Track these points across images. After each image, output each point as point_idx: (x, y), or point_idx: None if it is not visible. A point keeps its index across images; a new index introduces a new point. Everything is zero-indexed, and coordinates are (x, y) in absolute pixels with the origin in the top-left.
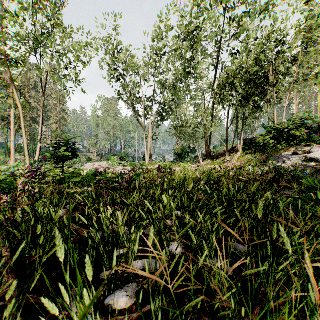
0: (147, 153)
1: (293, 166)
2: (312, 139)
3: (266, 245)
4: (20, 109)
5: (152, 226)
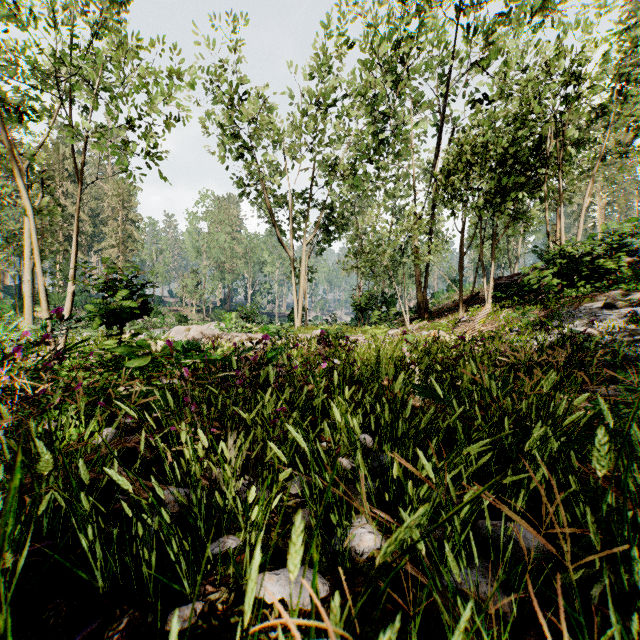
0: (298, 307)
1: (608, 332)
2: None
3: (629, 559)
4: (31, 212)
5: (300, 513)
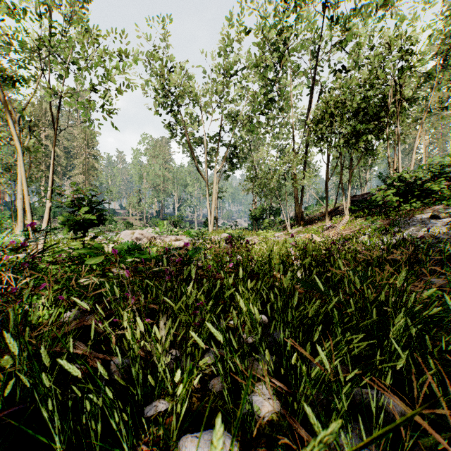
0: (211, 216)
1: (435, 236)
2: None
3: None
4: (19, 150)
5: (219, 416)
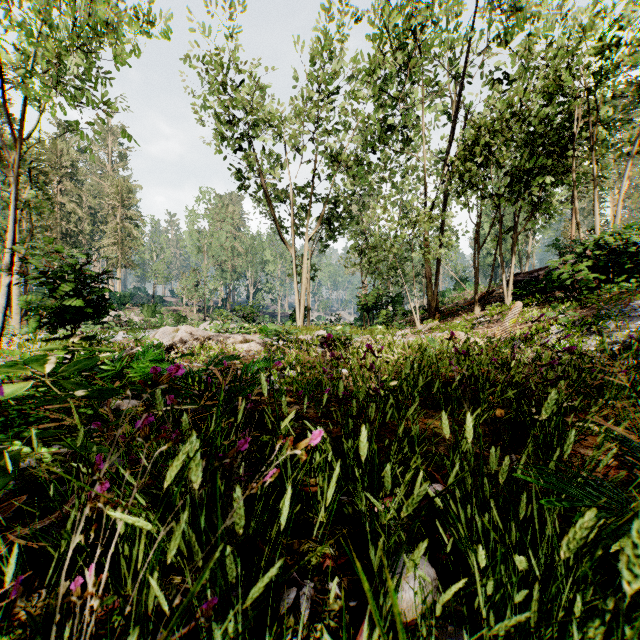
0: (300, 306)
1: None
2: None
3: None
4: None
5: None
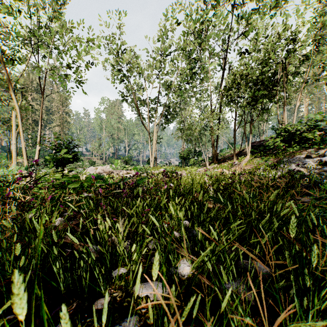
0: (152, 157)
1: (307, 170)
2: (326, 142)
3: (303, 273)
4: (18, 110)
5: (157, 251)
